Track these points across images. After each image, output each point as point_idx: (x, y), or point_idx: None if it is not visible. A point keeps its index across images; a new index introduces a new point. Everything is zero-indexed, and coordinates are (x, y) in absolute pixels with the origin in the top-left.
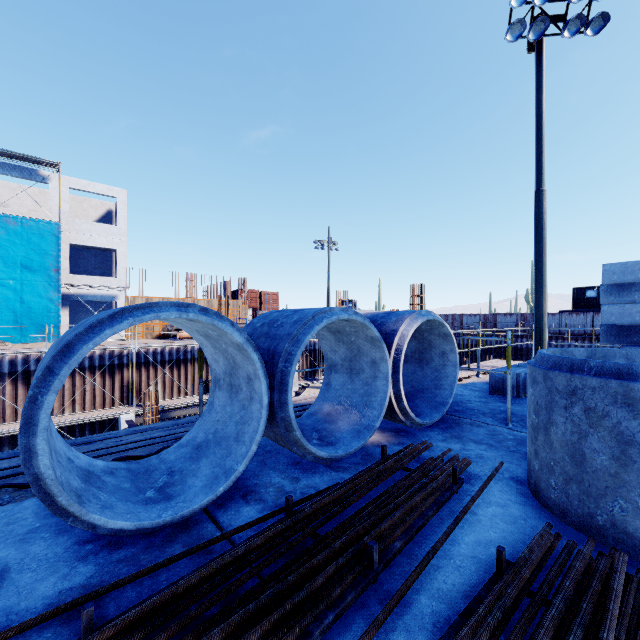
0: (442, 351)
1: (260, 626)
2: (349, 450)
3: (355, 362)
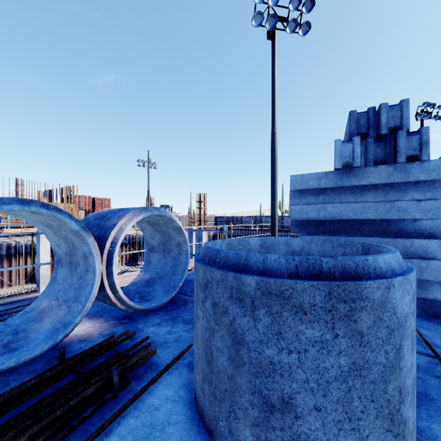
0: (178, 242)
1: None
2: (24, 357)
3: (73, 256)
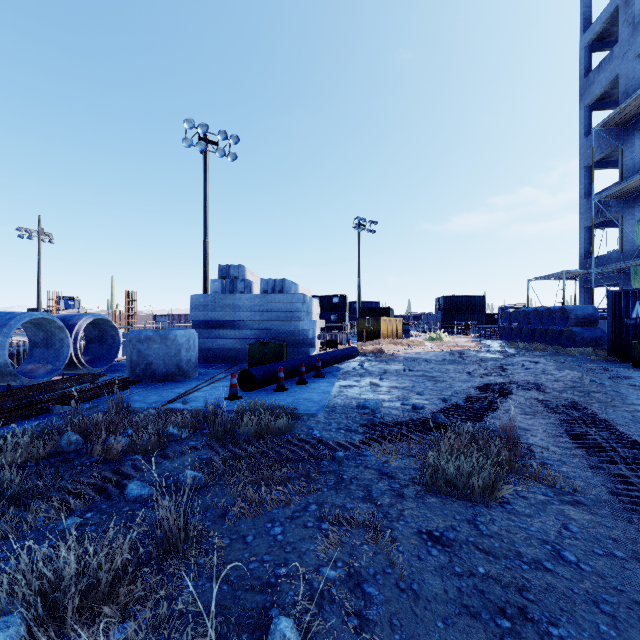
0: (113, 335)
1: (3, 397)
2: (44, 379)
3: (50, 340)
